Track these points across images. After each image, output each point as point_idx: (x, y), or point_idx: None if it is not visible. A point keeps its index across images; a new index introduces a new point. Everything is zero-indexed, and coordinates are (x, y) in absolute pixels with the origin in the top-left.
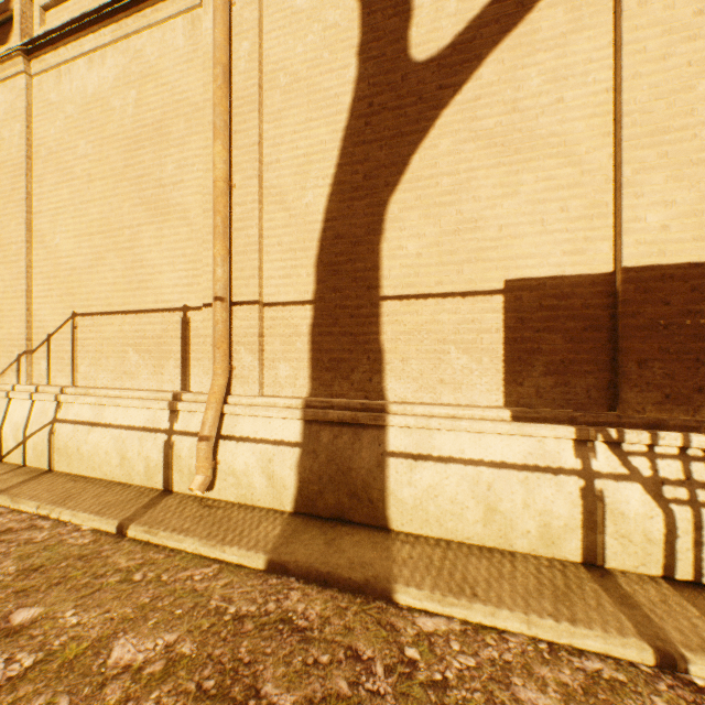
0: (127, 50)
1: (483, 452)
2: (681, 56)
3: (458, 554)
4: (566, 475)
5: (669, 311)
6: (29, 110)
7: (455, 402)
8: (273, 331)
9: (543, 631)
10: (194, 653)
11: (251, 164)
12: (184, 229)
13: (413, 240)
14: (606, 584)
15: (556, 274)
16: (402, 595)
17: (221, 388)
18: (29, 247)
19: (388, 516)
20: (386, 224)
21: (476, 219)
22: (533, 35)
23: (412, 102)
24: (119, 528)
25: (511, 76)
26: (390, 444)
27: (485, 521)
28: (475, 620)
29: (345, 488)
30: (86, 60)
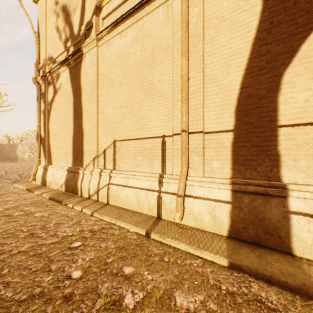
0: (136, 27)
1: None
2: None
3: None
4: None
5: None
6: (97, 61)
7: None
8: (209, 145)
9: None
10: (218, 310)
11: (198, 66)
12: (163, 101)
13: (302, 92)
14: None
15: None
16: None
17: (185, 172)
18: (97, 114)
19: (292, 247)
20: (281, 85)
21: None
22: None
23: (301, 15)
24: (146, 233)
25: None
26: (291, 207)
27: None
28: None
29: (261, 228)
30: (119, 35)
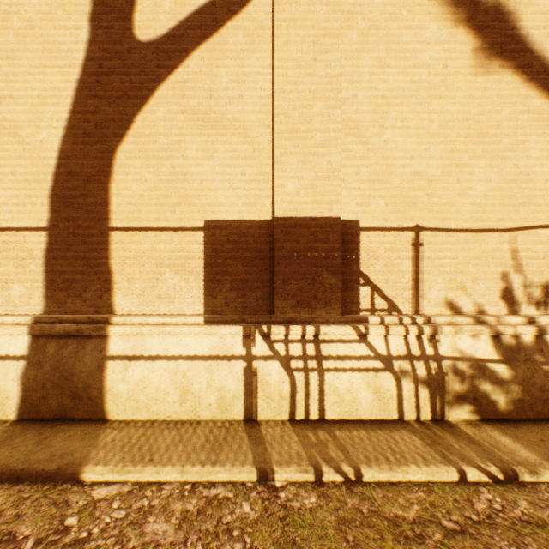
0: None
1: (182, 349)
2: (306, 85)
3: (156, 430)
4: (236, 360)
5: (299, 247)
6: None
7: (170, 312)
8: (7, 254)
9: (192, 476)
10: None
11: None
12: None
13: (137, 184)
14: (252, 432)
15: (238, 219)
16: (88, 474)
17: None
18: None
19: (106, 409)
20: (114, 168)
21: (185, 173)
22: (224, 46)
23: (136, 73)
24: None
25: (209, 71)
26: (110, 349)
27: (181, 401)
28: (145, 480)
29: (68, 391)
30: None
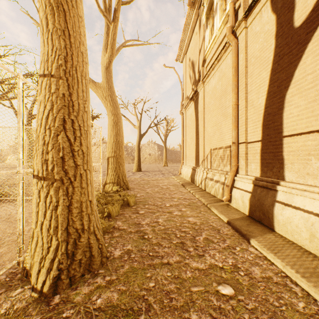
0: (219, 70)
1: (313, 208)
2: None
3: (290, 246)
4: None
5: None
6: (203, 96)
7: (313, 184)
8: (250, 152)
9: (287, 271)
10: (198, 224)
11: (243, 95)
12: (230, 120)
13: (295, 109)
14: None
15: None
16: (251, 241)
17: (233, 171)
18: (203, 132)
19: (273, 225)
20: (284, 104)
21: None
22: None
23: (294, 47)
24: (206, 204)
25: None
26: (277, 197)
27: (309, 240)
28: (268, 258)
29: (261, 211)
30: (212, 77)
